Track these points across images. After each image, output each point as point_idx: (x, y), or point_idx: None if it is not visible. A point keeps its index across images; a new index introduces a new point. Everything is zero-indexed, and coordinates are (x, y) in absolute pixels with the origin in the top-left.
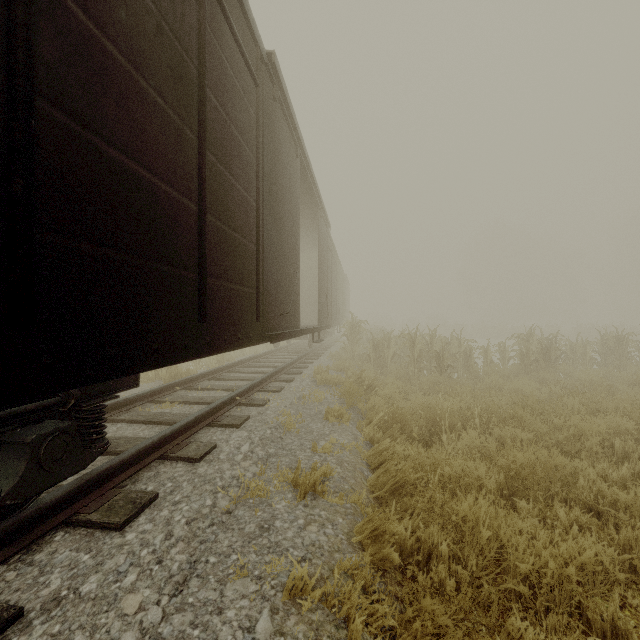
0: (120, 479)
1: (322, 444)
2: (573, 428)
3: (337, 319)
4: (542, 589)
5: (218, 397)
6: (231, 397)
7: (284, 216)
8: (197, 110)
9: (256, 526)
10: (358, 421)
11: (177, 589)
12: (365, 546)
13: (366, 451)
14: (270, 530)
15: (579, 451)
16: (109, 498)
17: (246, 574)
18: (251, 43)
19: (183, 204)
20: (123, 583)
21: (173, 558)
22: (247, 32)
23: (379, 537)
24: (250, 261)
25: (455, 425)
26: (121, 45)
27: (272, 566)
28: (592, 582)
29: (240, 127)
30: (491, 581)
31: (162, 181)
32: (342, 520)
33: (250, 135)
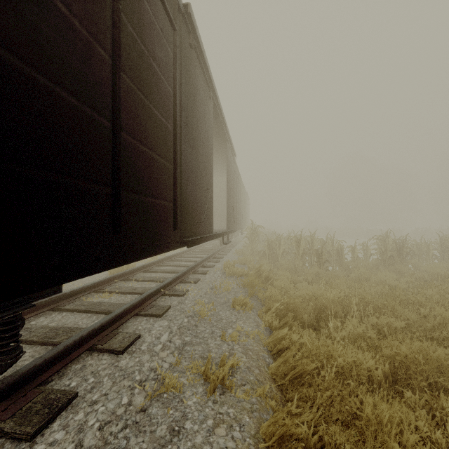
0: (46, 376)
1: (230, 332)
2: (439, 318)
3: (241, 224)
4: None
5: (148, 288)
6: (157, 289)
7: (199, 144)
8: (111, 32)
9: (167, 428)
10: (259, 308)
11: None
12: None
13: (266, 337)
14: (180, 434)
15: (445, 338)
16: (29, 400)
17: None
18: None
19: (93, 119)
20: None
21: None
22: None
23: (285, 441)
24: (168, 178)
25: (337, 312)
26: None
27: None
28: None
29: (158, 61)
30: None
31: (65, 91)
32: (249, 419)
33: (168, 71)
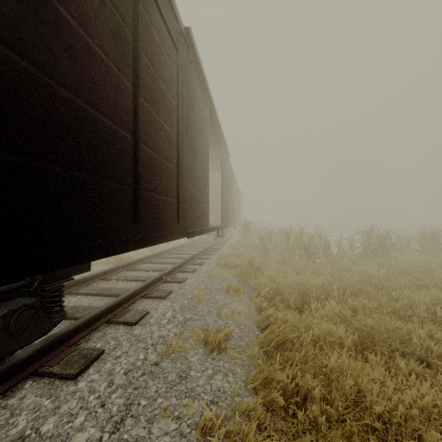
0: (76, 339)
1: (225, 311)
2: (406, 299)
3: (234, 220)
4: (393, 426)
5: (150, 276)
6: (159, 276)
7: (197, 147)
8: (132, 65)
9: (176, 375)
10: (250, 293)
11: (115, 427)
12: (257, 390)
13: (256, 316)
14: (187, 378)
15: (411, 316)
16: (67, 354)
17: (168, 415)
18: (173, 20)
19: (121, 135)
20: (74, 423)
21: (113, 402)
22: (170, 12)
23: (268, 384)
24: (172, 179)
25: (320, 296)
26: (71, 10)
27: (188, 408)
28: (428, 418)
29: (165, 81)
30: (351, 416)
31: (105, 117)
32: (240, 370)
33: (172, 87)
